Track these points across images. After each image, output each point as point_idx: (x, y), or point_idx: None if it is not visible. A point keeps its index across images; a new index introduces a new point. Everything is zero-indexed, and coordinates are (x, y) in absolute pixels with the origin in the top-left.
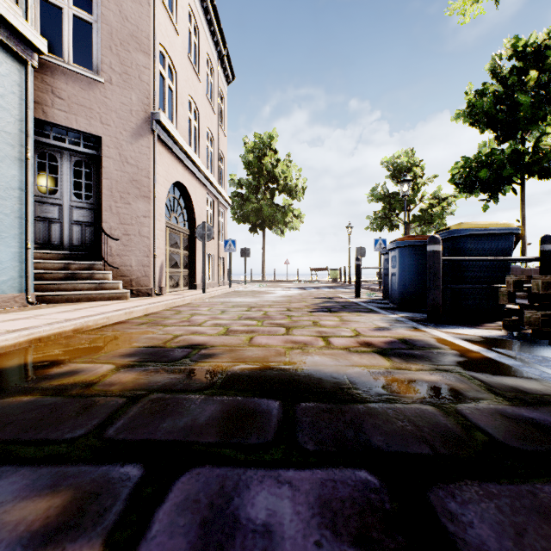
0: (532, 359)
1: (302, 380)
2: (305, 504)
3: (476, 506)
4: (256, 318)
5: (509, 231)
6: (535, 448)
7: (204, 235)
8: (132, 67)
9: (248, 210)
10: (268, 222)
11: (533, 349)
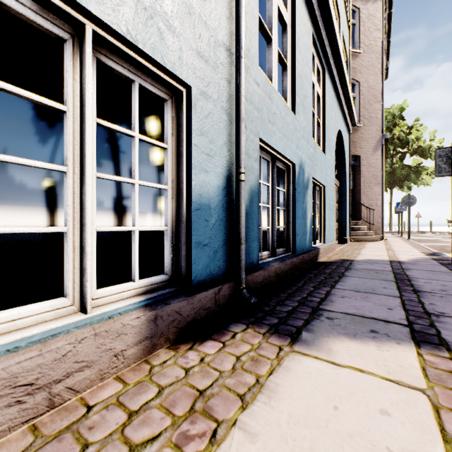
0: None
1: None
2: None
3: None
4: None
5: None
6: None
7: (408, 202)
8: (372, 113)
9: None
10: (397, 182)
11: None
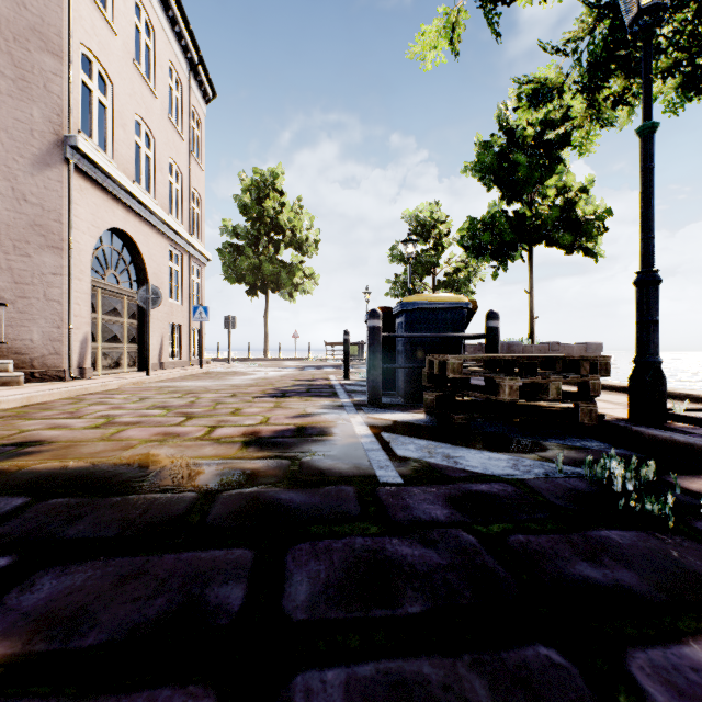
0: (399, 442)
1: (98, 476)
2: None
3: (70, 576)
4: (172, 406)
5: (458, 305)
6: (227, 525)
7: (148, 300)
8: (33, 72)
9: (244, 267)
10: (271, 283)
11: (422, 432)
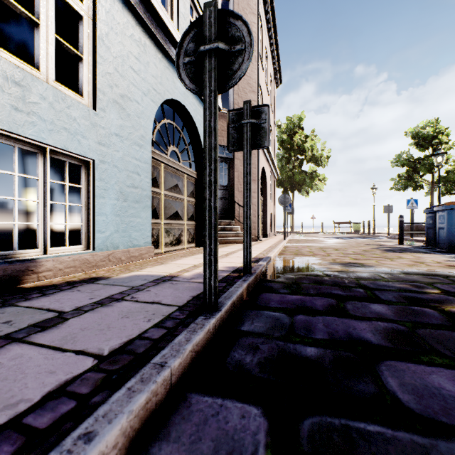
0: None
1: (438, 274)
2: None
3: None
4: (354, 254)
5: None
6: None
7: (284, 202)
8: None
9: (282, 177)
10: (297, 186)
11: None
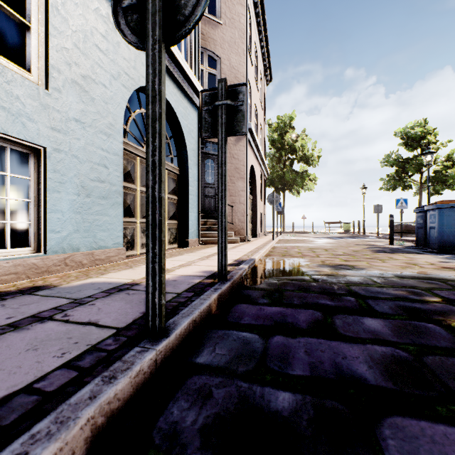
0: None
1: (434, 277)
2: None
3: None
4: (344, 255)
5: None
6: None
7: (273, 201)
8: None
9: (273, 177)
10: (288, 185)
11: None
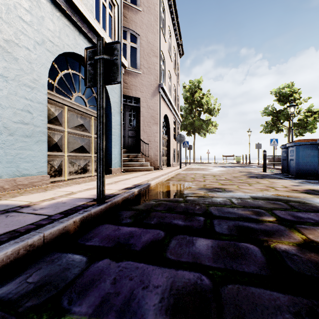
0: None
1: (281, 198)
2: (315, 216)
3: None
4: (225, 180)
5: None
6: None
7: (180, 140)
8: (151, 64)
9: (186, 123)
10: (197, 130)
11: None
